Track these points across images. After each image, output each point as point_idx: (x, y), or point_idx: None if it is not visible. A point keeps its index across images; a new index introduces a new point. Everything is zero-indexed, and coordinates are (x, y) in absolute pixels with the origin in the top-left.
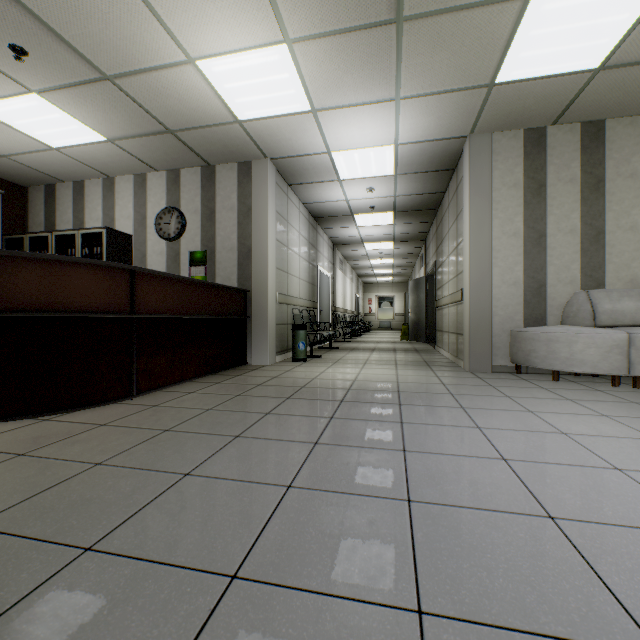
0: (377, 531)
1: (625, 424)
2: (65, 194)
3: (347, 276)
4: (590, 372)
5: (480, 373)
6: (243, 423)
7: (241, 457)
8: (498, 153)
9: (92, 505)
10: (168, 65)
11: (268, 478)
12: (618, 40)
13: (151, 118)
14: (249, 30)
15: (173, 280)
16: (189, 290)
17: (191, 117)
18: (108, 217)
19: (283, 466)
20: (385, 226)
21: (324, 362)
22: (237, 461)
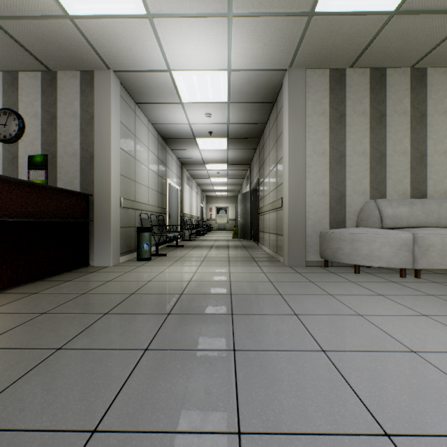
0: None
1: None
2: None
3: (193, 190)
4: (385, 266)
5: (297, 267)
6: None
7: None
8: (310, 86)
9: None
10: None
11: None
12: None
13: None
14: None
15: None
16: None
17: None
18: None
19: None
20: (221, 150)
21: (167, 260)
22: None
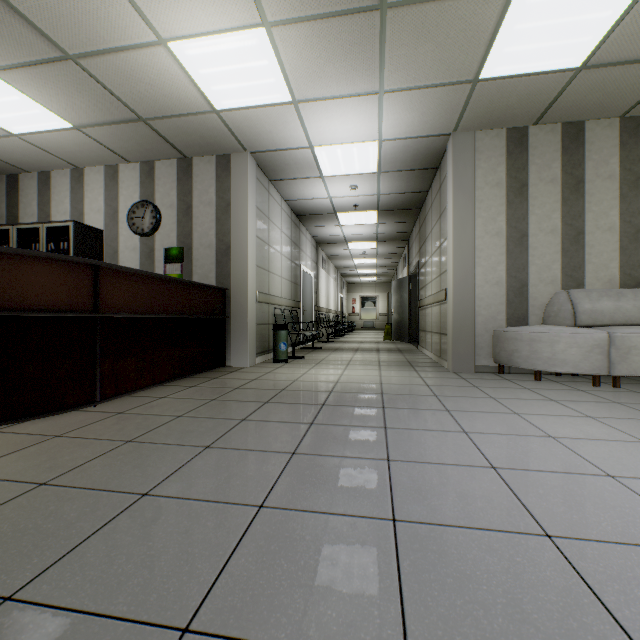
0: (358, 560)
1: (611, 426)
2: (29, 185)
3: (331, 276)
4: (572, 372)
5: (463, 373)
6: (215, 431)
7: (209, 472)
8: (481, 152)
9: (24, 538)
10: (137, 46)
11: (238, 497)
12: (600, 38)
13: (121, 104)
14: (224, 10)
15: (143, 277)
16: (161, 288)
17: (164, 104)
18: (76, 210)
19: (256, 481)
20: (368, 225)
21: (306, 363)
22: (204, 477)
